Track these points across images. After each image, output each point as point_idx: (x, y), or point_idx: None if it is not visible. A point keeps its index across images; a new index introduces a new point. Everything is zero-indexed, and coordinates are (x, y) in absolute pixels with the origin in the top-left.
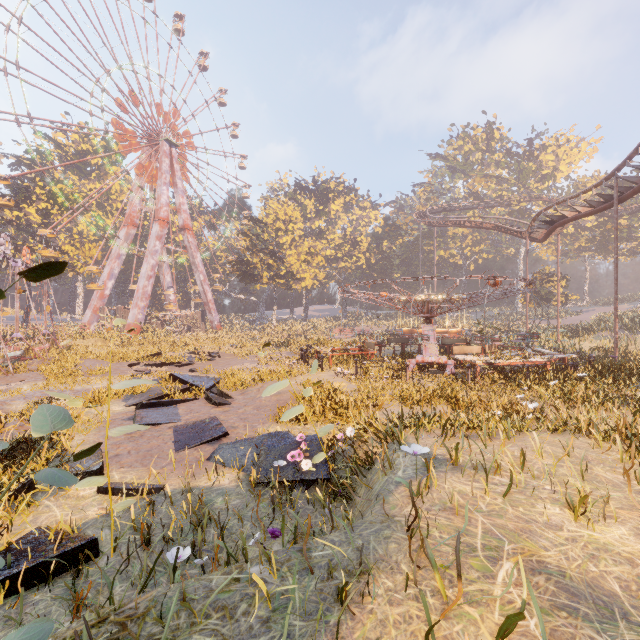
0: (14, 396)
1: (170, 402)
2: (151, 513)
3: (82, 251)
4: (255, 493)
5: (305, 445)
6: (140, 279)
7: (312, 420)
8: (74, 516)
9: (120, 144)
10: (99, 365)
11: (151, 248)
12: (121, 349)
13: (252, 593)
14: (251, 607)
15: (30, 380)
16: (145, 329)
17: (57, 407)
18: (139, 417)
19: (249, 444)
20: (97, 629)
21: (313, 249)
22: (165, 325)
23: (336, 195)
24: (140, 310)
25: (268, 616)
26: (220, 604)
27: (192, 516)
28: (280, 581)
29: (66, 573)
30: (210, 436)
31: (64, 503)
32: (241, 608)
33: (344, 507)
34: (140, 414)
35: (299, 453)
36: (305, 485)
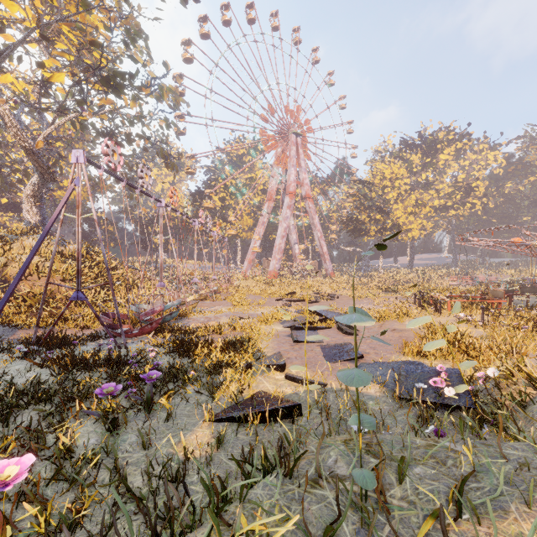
0: (220, 314)
1: (312, 328)
2: (324, 399)
3: (242, 222)
4: (404, 403)
5: (445, 375)
6: (277, 238)
7: (439, 358)
8: (277, 389)
9: (264, 144)
10: (258, 299)
11: (284, 215)
12: (267, 288)
13: (453, 456)
14: (457, 464)
15: (224, 305)
16: (280, 275)
17: (357, 308)
18: (295, 335)
19: (386, 367)
20: (353, 442)
21: (420, 201)
22: (293, 272)
23: (445, 144)
24: (277, 261)
25: (474, 473)
26: (430, 455)
27: (353, 408)
28: (474, 457)
29: (284, 420)
30: (350, 356)
31: (269, 380)
32: (449, 462)
33: (493, 437)
34: (295, 333)
35: (440, 380)
36: (446, 409)
